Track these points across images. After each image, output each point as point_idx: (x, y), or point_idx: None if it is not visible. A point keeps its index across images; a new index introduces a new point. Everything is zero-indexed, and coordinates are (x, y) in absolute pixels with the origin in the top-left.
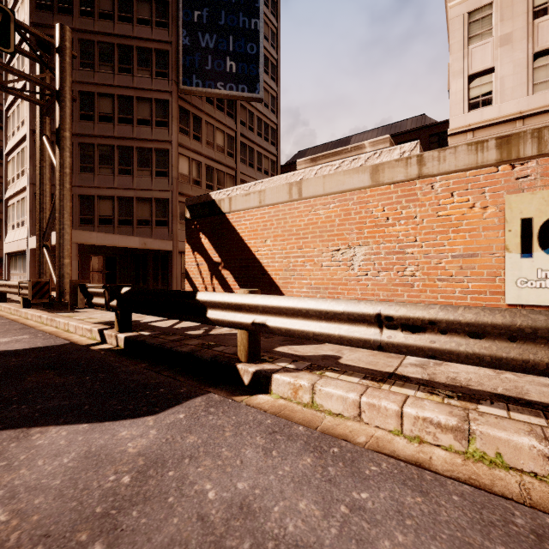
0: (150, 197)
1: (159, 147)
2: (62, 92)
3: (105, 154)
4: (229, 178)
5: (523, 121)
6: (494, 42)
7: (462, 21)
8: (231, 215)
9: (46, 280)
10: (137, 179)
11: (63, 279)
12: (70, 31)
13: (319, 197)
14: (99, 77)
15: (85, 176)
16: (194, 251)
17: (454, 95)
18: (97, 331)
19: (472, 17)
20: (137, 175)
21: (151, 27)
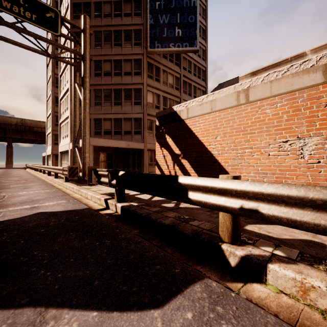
0: (131, 117)
1: (136, 87)
2: (84, 55)
3: (107, 94)
4: (176, 103)
5: None
6: None
7: None
8: (188, 121)
9: (76, 166)
10: (124, 107)
11: (85, 165)
12: (89, 18)
13: (266, 99)
14: (104, 51)
15: (97, 107)
16: (161, 147)
17: None
18: (103, 200)
19: None
20: (124, 105)
21: (131, 17)
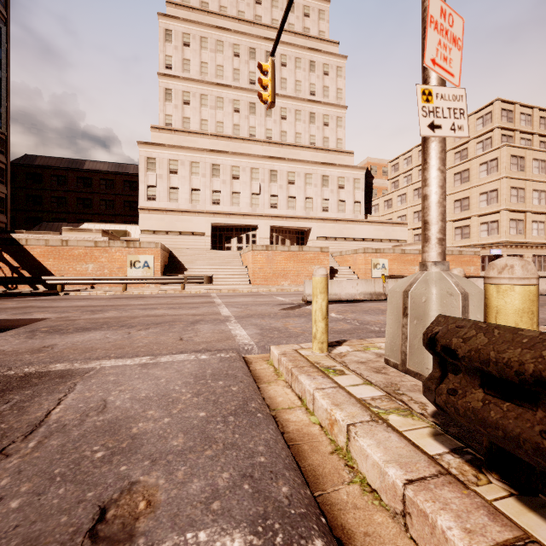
0: None
1: None
2: None
3: None
4: None
5: (166, 212)
6: (156, 175)
7: (145, 160)
8: (27, 247)
9: None
10: None
11: None
12: None
13: (76, 247)
14: None
15: None
16: None
17: (141, 191)
18: None
19: (148, 160)
20: None
21: None
